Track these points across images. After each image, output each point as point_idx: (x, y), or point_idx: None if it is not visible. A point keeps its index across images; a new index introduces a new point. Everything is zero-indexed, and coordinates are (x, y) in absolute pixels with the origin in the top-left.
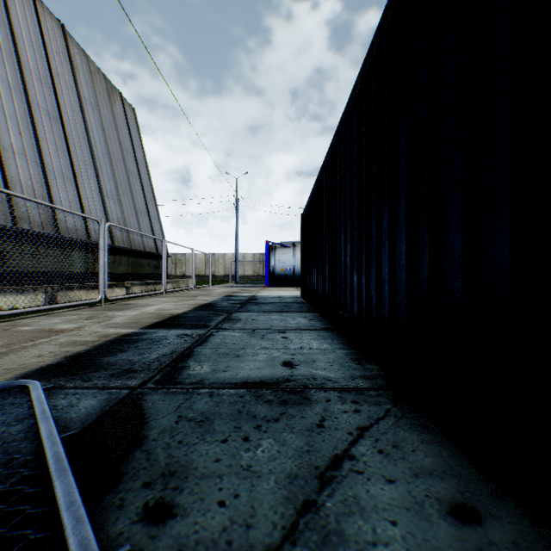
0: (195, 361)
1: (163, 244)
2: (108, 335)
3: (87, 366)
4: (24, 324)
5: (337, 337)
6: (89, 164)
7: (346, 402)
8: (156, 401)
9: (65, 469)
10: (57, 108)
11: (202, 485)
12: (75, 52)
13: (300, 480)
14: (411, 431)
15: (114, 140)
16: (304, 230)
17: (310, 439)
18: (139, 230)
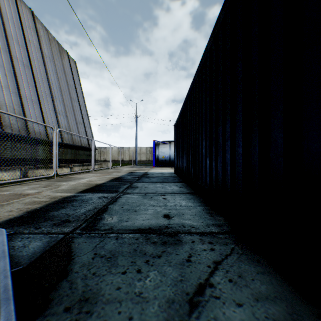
0: (108, 214)
1: (92, 142)
2: (55, 197)
3: (39, 218)
4: (5, 190)
5: (197, 198)
6: (48, 94)
7: (205, 243)
8: (80, 243)
9: (9, 298)
10: (28, 60)
11: (107, 310)
12: (40, 28)
13: (176, 305)
14: (249, 264)
15: (63, 80)
16: (176, 133)
17: (182, 271)
18: (78, 133)
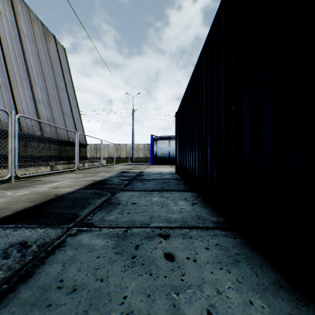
0: None
1: (76, 135)
2: None
3: None
4: None
5: (253, 256)
6: (25, 78)
7: None
8: None
9: None
10: None
11: None
12: (17, 2)
13: None
14: None
15: (48, 66)
16: (178, 123)
17: None
18: (65, 126)
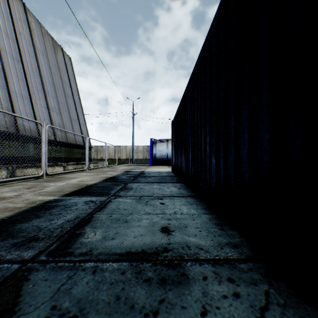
0: (91, 227)
1: (86, 139)
2: (34, 202)
3: (0, 233)
4: None
5: (200, 203)
6: (40, 89)
7: (222, 280)
8: (38, 281)
9: None
10: (19, 53)
11: None
12: (32, 21)
13: None
14: None
15: (57, 76)
16: (174, 130)
17: None
18: (72, 131)
